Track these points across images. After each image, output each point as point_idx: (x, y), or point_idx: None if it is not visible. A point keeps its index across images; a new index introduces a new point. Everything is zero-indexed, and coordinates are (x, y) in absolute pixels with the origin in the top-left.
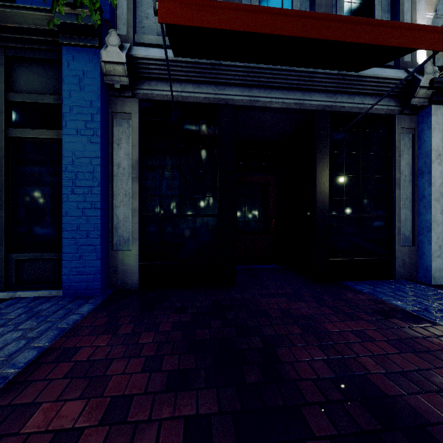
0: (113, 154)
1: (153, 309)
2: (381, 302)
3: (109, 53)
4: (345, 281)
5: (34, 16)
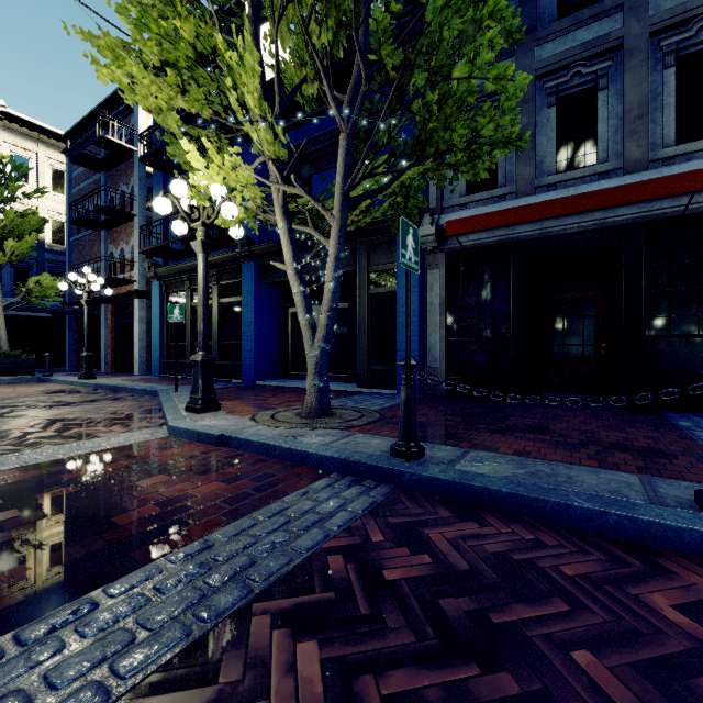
0: (427, 296)
1: (450, 403)
2: (667, 422)
3: (424, 230)
4: (670, 411)
5: (383, 220)
